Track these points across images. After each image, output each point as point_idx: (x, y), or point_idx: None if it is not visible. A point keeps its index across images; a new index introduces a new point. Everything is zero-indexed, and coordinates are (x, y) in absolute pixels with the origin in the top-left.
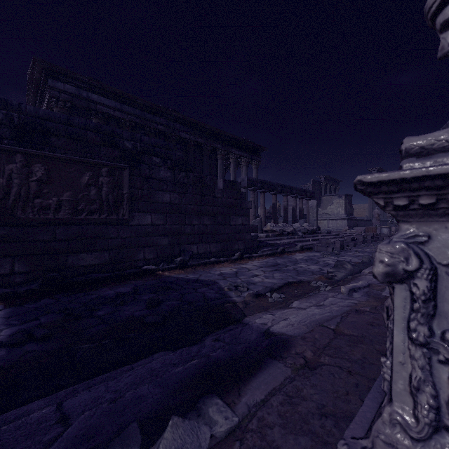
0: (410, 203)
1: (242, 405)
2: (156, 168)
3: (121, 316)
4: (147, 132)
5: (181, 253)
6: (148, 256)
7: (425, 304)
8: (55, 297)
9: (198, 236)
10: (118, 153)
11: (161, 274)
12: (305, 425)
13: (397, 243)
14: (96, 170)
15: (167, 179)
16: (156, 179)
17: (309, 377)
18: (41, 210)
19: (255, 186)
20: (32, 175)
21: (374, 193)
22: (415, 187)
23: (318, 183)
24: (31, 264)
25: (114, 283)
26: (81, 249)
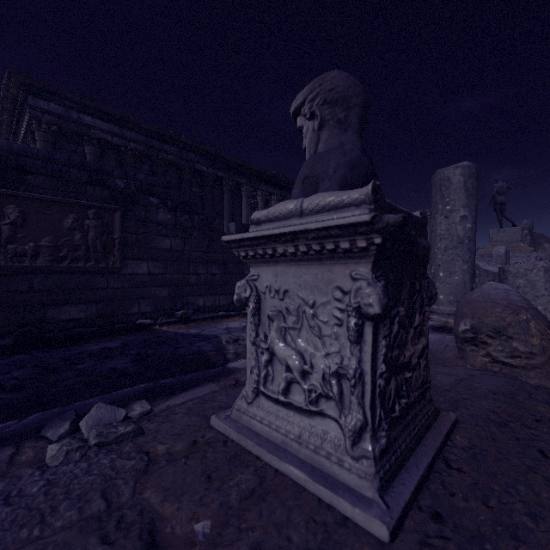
0: (247, 255)
1: (164, 405)
2: (154, 209)
3: (102, 369)
4: (154, 163)
5: (184, 306)
6: (144, 309)
7: (253, 317)
8: (31, 353)
9: (204, 286)
10: (107, 193)
11: (158, 329)
12: (202, 412)
13: (243, 280)
14: (81, 212)
15: (167, 223)
16: (153, 222)
17: (230, 391)
18: (15, 257)
19: None
20: (5, 217)
21: (231, 248)
22: (244, 245)
23: None
24: (3, 317)
25: (101, 338)
26: (63, 301)
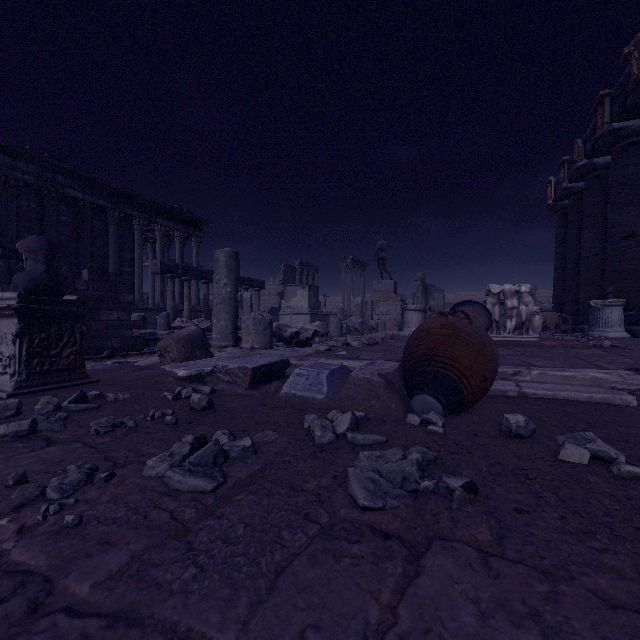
0: None
1: None
2: None
3: None
4: (2, 182)
5: None
6: None
7: None
8: None
9: None
10: None
11: None
12: None
13: None
14: None
15: None
16: None
17: None
18: None
19: (174, 273)
20: None
21: None
22: None
23: (291, 269)
24: None
25: None
26: None
